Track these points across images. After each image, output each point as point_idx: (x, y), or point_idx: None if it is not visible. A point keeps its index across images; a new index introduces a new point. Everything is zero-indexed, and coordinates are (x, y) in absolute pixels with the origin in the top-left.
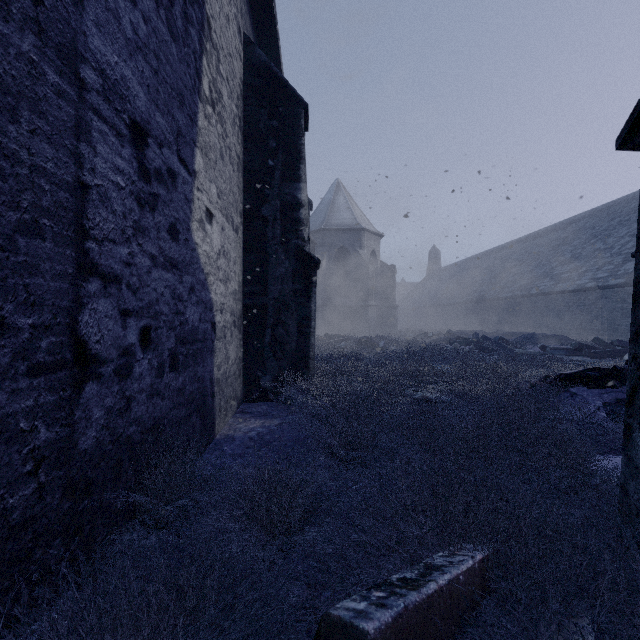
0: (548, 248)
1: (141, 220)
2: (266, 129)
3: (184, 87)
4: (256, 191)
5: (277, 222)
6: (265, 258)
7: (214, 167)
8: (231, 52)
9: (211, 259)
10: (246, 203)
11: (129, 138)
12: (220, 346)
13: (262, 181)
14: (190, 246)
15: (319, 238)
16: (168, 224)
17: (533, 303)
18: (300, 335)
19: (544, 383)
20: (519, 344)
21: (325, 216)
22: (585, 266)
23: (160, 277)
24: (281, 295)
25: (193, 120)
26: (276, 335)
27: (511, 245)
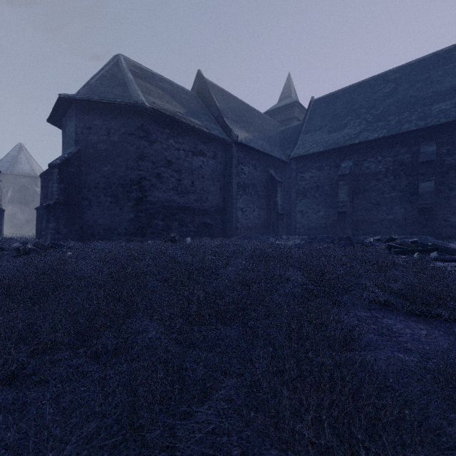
0: None
1: None
2: None
3: None
4: None
5: None
6: None
7: None
8: None
9: None
10: None
11: None
12: None
13: None
14: None
15: (5, 178)
16: None
17: None
18: None
19: None
20: None
21: (10, 165)
22: None
23: None
24: None
25: None
26: None
27: None
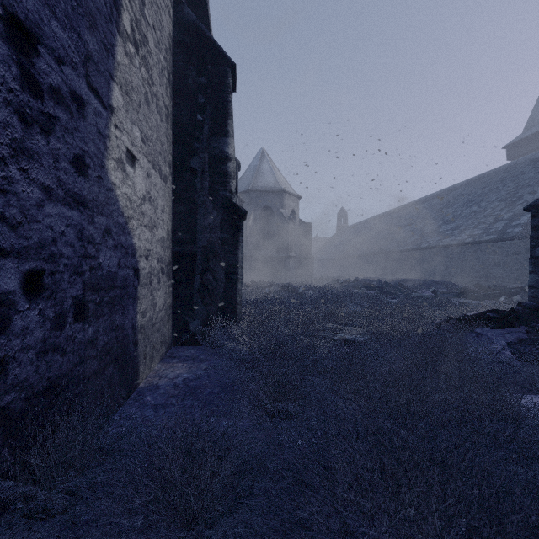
0: (434, 210)
1: (26, 141)
2: (195, 85)
3: (96, 10)
4: (185, 144)
5: (206, 174)
6: (194, 208)
7: (137, 110)
8: (158, 3)
9: (133, 203)
10: (175, 155)
11: (3, 33)
12: (145, 292)
13: (191, 134)
14: (105, 185)
15: (246, 198)
16: (72, 155)
17: (423, 255)
18: (228, 281)
19: (448, 323)
20: (415, 289)
21: (252, 179)
22: (464, 225)
23: (59, 213)
24: (209, 243)
25: (109, 51)
26: (205, 281)
27: (404, 208)
